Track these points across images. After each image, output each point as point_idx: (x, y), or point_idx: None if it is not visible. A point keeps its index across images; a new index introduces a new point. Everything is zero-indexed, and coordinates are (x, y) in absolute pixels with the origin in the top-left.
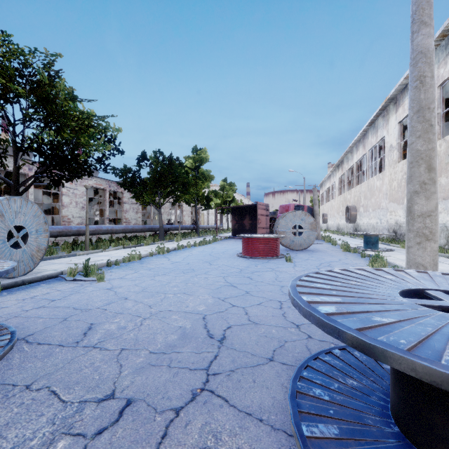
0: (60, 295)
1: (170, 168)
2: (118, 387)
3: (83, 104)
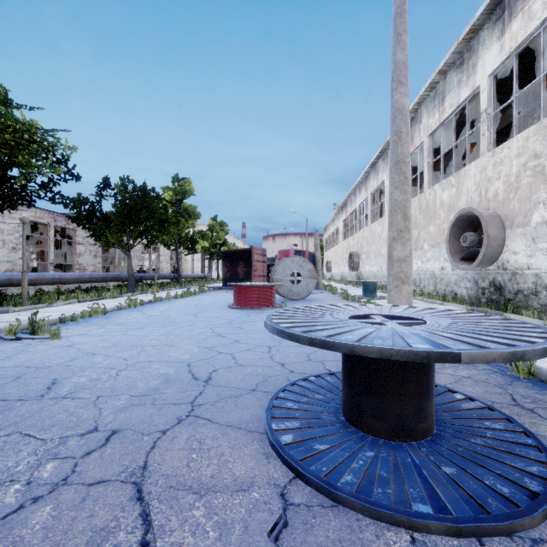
0: (2, 356)
1: (144, 200)
2: (100, 423)
3: (21, 112)
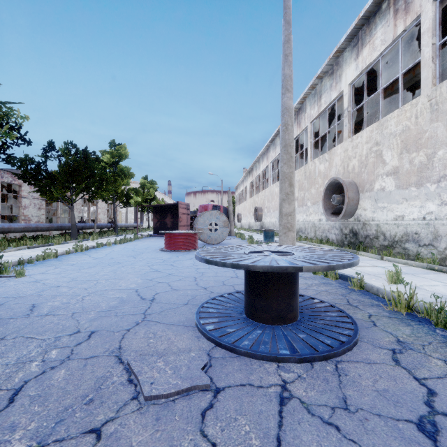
0: None
1: (85, 162)
2: (81, 328)
3: None
